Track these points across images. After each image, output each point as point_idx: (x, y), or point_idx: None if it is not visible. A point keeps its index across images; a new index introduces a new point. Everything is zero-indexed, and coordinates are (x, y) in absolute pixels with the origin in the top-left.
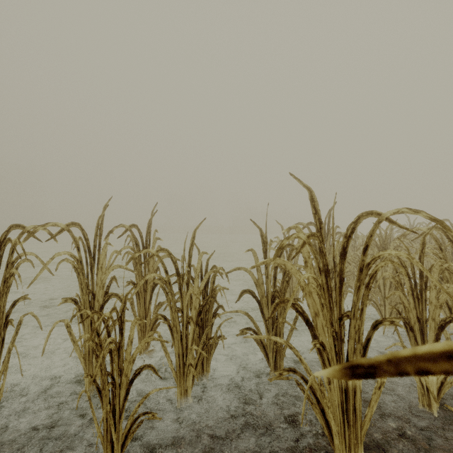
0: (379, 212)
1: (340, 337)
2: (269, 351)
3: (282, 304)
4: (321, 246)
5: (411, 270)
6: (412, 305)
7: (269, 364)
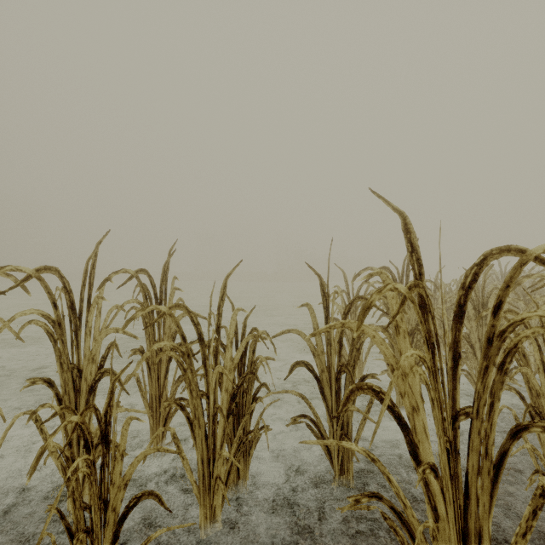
0: (523, 248)
1: (455, 447)
2: (332, 448)
3: (359, 392)
4: (428, 304)
5: (542, 335)
6: (544, 387)
7: (332, 466)
